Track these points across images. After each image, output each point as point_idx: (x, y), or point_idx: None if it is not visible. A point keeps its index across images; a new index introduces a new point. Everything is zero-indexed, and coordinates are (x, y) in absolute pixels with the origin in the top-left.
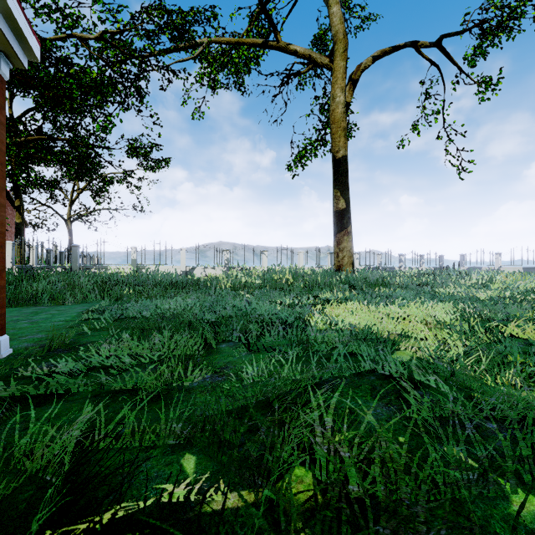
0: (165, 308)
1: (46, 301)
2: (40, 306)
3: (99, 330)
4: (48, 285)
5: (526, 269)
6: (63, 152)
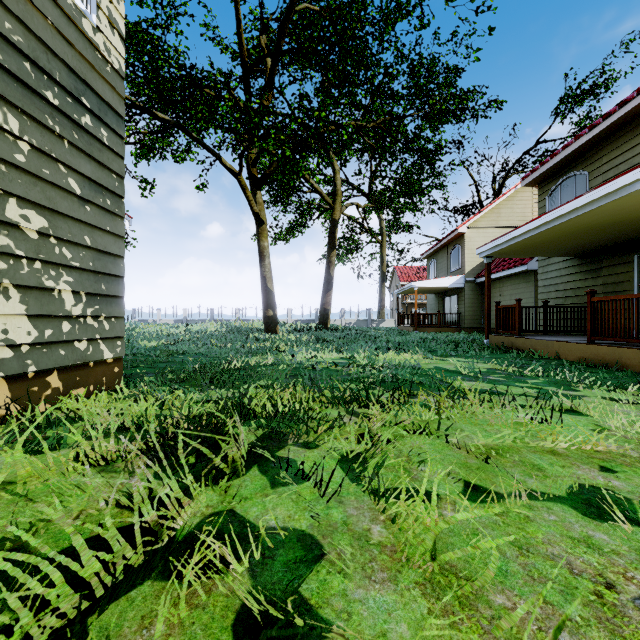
0: None
1: None
2: None
3: None
4: None
5: (176, 321)
6: None
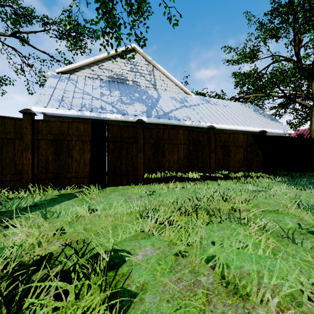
0: None
1: None
2: None
3: None
4: None
5: None
6: None
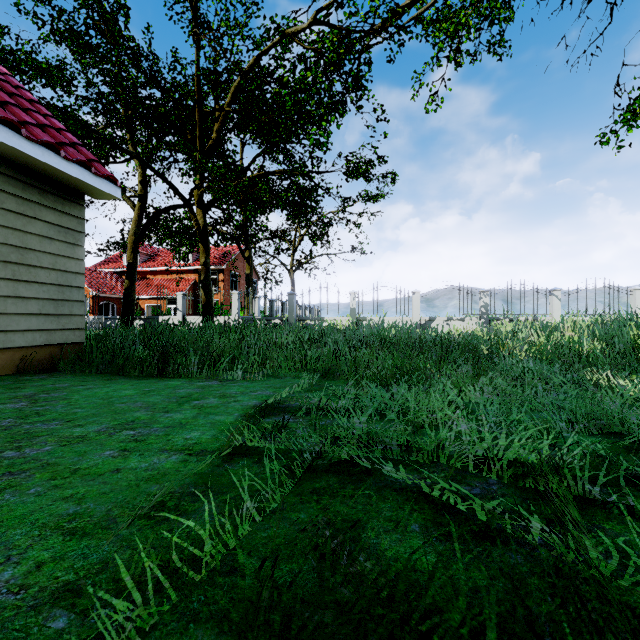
0: (442, 439)
1: (221, 371)
2: (213, 379)
3: (196, 603)
4: (241, 342)
5: None
6: (282, 190)
